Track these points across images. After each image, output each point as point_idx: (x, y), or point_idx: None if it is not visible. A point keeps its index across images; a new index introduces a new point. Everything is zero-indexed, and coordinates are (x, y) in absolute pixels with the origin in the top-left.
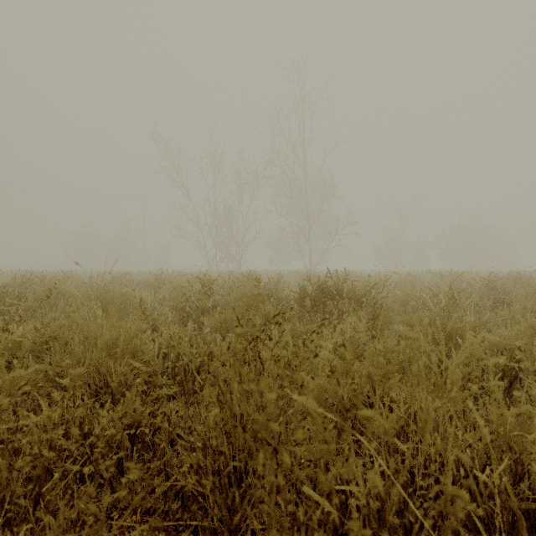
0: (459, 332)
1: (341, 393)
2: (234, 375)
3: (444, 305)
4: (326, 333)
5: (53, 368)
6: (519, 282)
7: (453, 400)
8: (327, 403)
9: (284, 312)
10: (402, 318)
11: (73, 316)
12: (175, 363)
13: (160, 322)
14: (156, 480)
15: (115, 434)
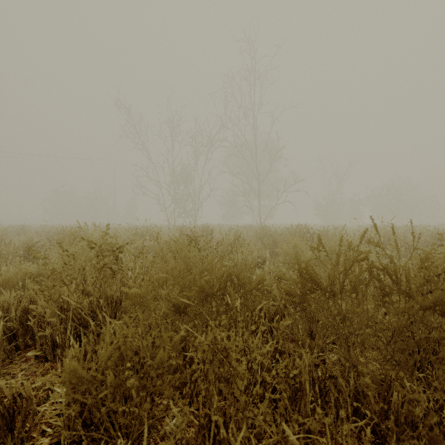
0: None
1: None
2: None
3: None
4: None
5: None
6: None
7: None
8: None
9: None
10: None
11: None
12: None
13: None
14: None
15: None
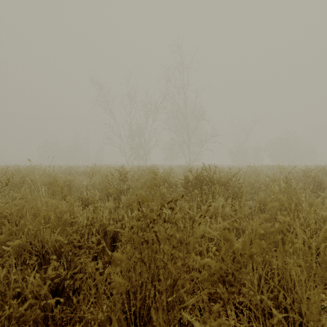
0: (297, 208)
1: (225, 269)
2: (136, 249)
3: (285, 189)
4: (203, 208)
5: (3, 237)
6: (324, 172)
7: (323, 277)
8: (213, 278)
9: (176, 199)
10: (273, 204)
11: (26, 197)
12: (98, 230)
13: (91, 200)
14: (77, 326)
15: (32, 305)
